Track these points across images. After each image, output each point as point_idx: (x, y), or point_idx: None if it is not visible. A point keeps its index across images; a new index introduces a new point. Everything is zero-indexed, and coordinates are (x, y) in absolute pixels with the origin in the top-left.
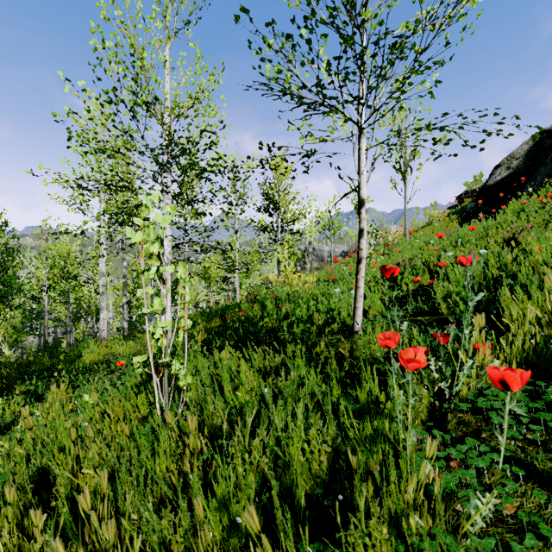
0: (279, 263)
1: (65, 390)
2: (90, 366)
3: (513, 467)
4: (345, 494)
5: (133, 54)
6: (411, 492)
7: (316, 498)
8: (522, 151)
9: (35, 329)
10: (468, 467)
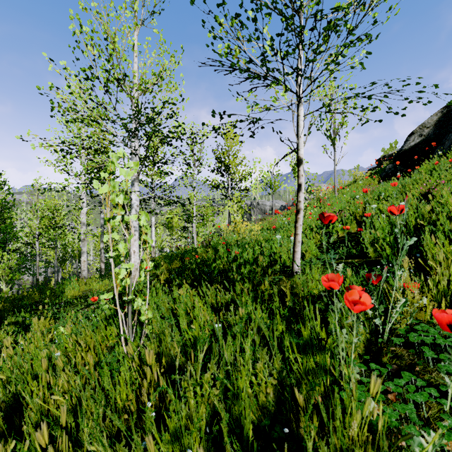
0: (229, 215)
1: (48, 321)
2: (71, 300)
3: (451, 403)
4: (290, 426)
5: (106, 39)
6: (356, 429)
7: (262, 428)
8: (432, 121)
9: (29, 270)
10: (405, 399)
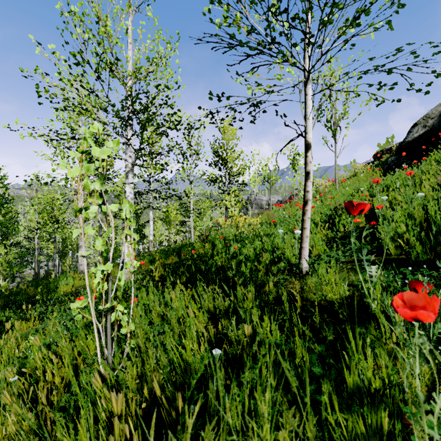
0: (226, 209)
1: (33, 322)
2: (62, 297)
3: None
4: None
5: (98, 22)
6: None
7: None
8: (436, 111)
9: (31, 263)
10: None
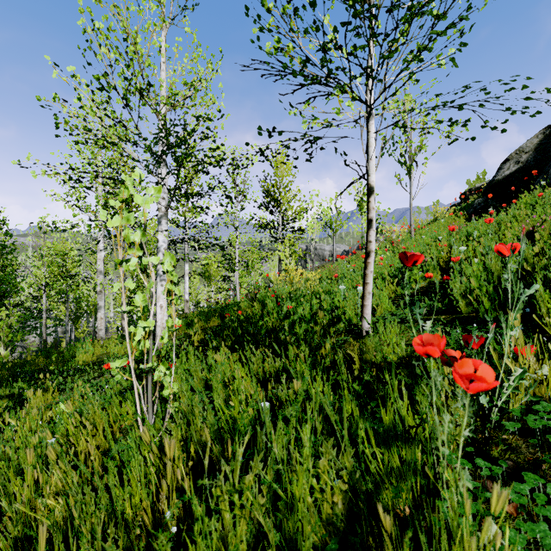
0: (280, 261)
1: (51, 394)
2: (82, 367)
3: None
4: None
5: (126, 39)
6: None
7: None
8: (531, 144)
9: (35, 329)
10: (530, 513)
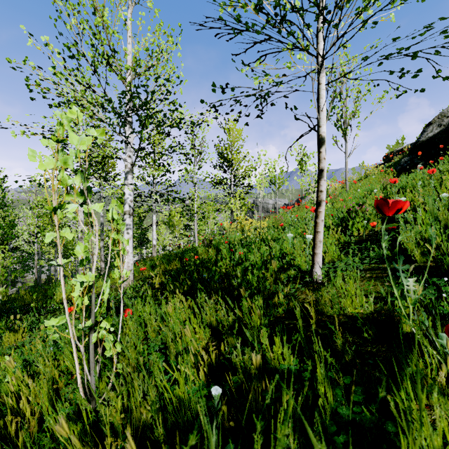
0: (232, 213)
1: (22, 333)
2: (57, 305)
3: None
4: None
5: (94, 13)
6: None
7: None
8: None
9: (32, 268)
10: None
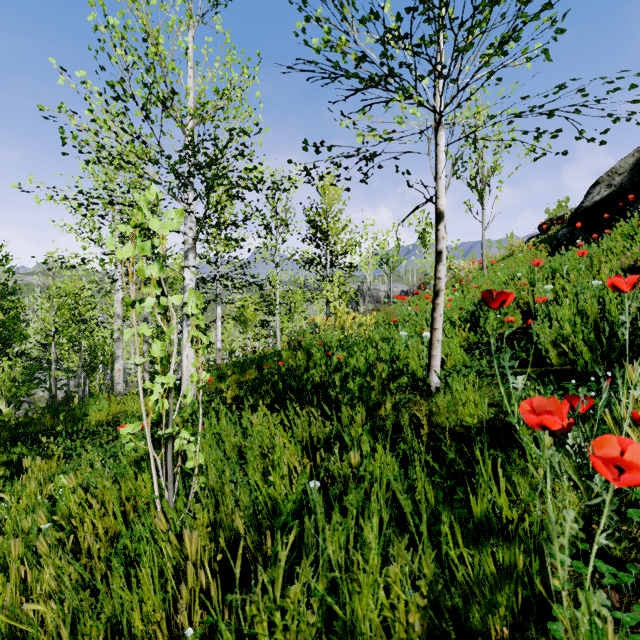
0: (327, 303)
1: (56, 461)
2: (95, 428)
3: None
4: None
5: (146, 39)
6: None
7: None
8: (626, 165)
9: (44, 382)
10: None
